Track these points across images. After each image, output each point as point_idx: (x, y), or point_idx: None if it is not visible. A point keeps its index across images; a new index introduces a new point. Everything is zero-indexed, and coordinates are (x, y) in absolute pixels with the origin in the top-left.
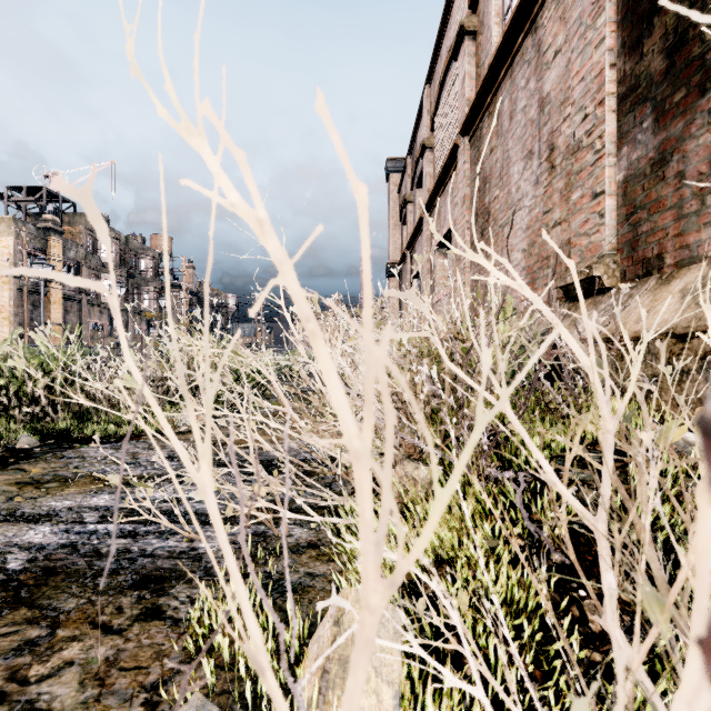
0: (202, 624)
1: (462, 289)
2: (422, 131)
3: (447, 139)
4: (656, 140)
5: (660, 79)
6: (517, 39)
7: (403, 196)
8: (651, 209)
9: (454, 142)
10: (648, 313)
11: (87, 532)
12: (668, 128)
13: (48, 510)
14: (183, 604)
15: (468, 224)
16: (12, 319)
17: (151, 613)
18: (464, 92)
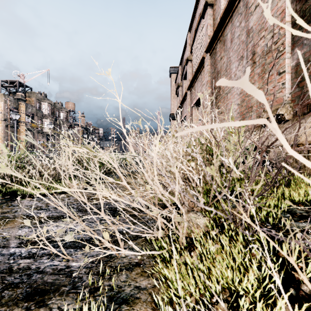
0: None
1: (305, 71)
2: (186, 53)
3: (198, 56)
4: None
5: None
6: (235, 3)
7: (177, 83)
8: None
9: (203, 56)
10: None
11: (8, 254)
12: None
13: None
14: None
15: (209, 94)
16: (3, 139)
17: None
18: (207, 32)
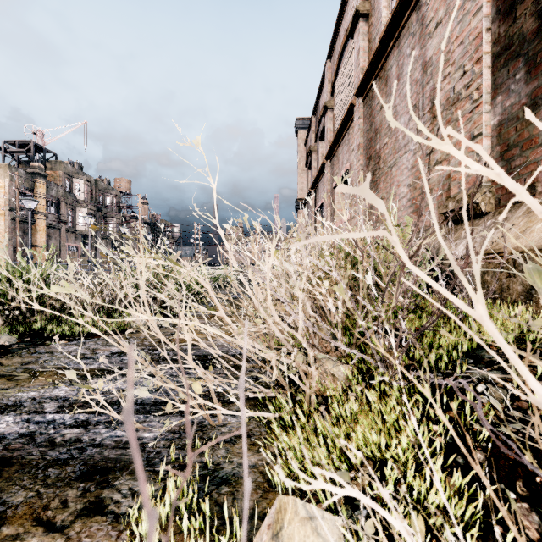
0: (140, 527)
1: (425, 181)
2: (324, 96)
3: (344, 101)
4: (528, 88)
5: (532, 37)
6: (403, 16)
7: (309, 147)
8: (523, 146)
9: (351, 102)
10: (524, 232)
11: (45, 422)
12: (539, 77)
13: (14, 400)
14: (125, 498)
15: (362, 167)
16: (7, 242)
17: (94, 508)
18: (359, 62)
